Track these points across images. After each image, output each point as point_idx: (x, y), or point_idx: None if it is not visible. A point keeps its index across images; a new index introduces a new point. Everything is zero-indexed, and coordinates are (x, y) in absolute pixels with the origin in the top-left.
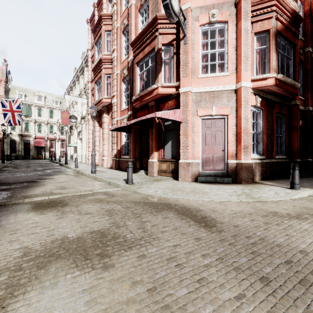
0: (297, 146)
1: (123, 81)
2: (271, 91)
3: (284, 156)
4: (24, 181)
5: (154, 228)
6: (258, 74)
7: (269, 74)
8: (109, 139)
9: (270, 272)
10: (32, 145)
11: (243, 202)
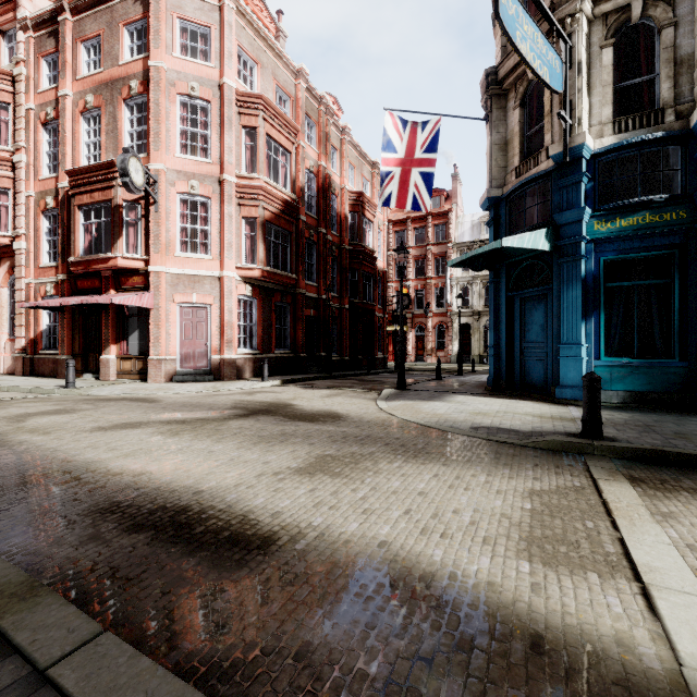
0: (303, 339)
1: (44, 215)
2: (264, 280)
3: (287, 350)
4: None
5: (107, 405)
6: (248, 261)
7: (255, 265)
8: (2, 316)
9: (170, 407)
10: None
11: (203, 392)
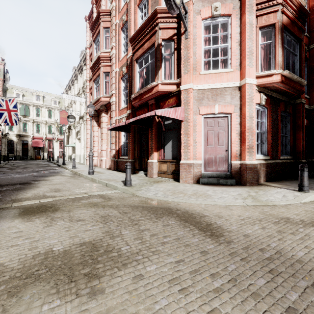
0: (302, 146)
1: (122, 80)
2: (276, 88)
3: (289, 156)
4: (17, 183)
5: (153, 238)
6: (263, 70)
7: (275, 70)
8: (107, 139)
9: (296, 300)
10: (30, 145)
11: (250, 206)
